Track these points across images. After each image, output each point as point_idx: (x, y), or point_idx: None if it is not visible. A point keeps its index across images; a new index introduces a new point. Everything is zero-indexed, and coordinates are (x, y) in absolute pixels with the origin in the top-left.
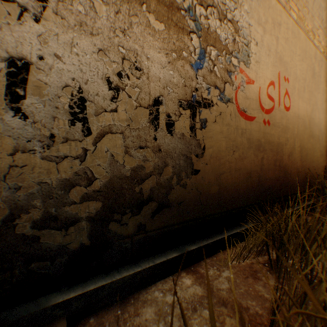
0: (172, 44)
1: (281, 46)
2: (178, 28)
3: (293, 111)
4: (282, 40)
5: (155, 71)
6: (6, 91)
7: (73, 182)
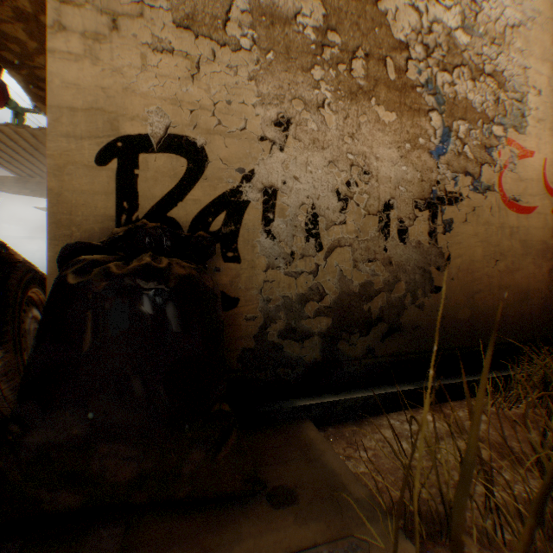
0: (405, 133)
1: None
2: (412, 111)
3: None
4: None
5: (385, 171)
6: (261, 217)
7: (307, 297)
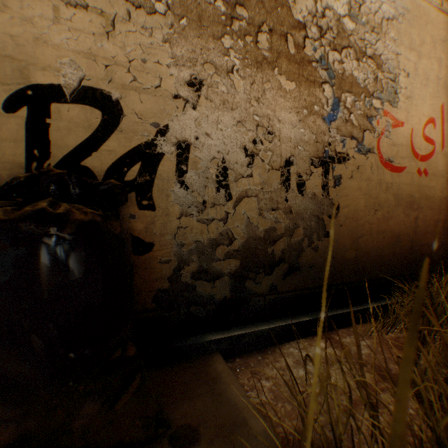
0: (303, 101)
1: (446, 68)
2: (309, 82)
3: None
4: (447, 60)
5: (286, 132)
6: (175, 168)
7: (218, 241)
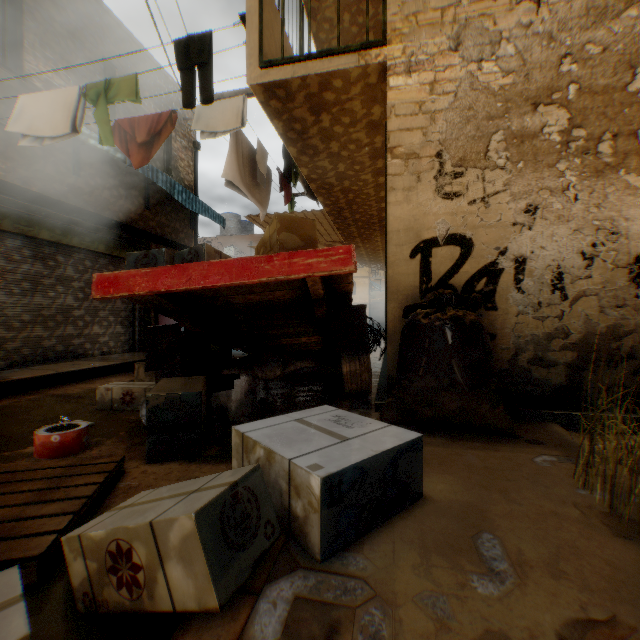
0: None
1: None
2: None
3: None
4: None
5: (635, 229)
6: (512, 278)
7: (552, 335)
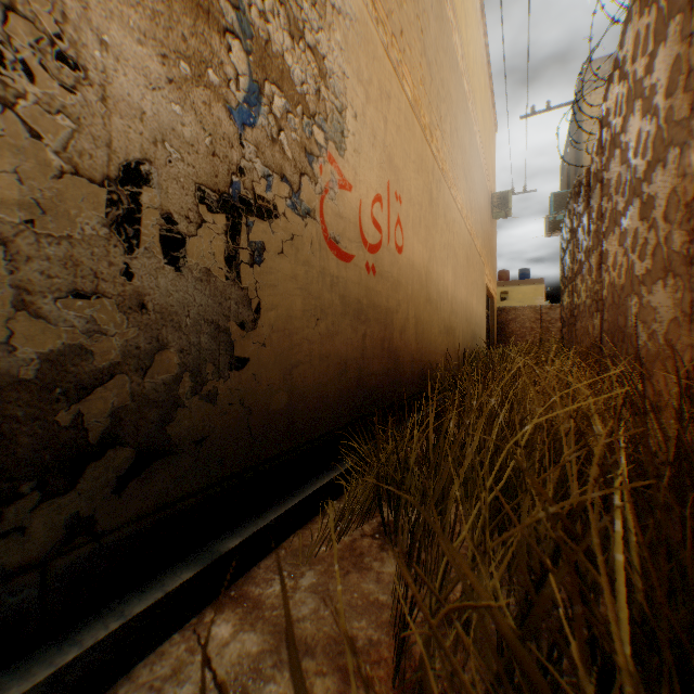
0: (179, 38)
1: (392, 136)
2: (195, 4)
3: (408, 256)
4: (393, 126)
5: (129, 90)
6: None
7: None
